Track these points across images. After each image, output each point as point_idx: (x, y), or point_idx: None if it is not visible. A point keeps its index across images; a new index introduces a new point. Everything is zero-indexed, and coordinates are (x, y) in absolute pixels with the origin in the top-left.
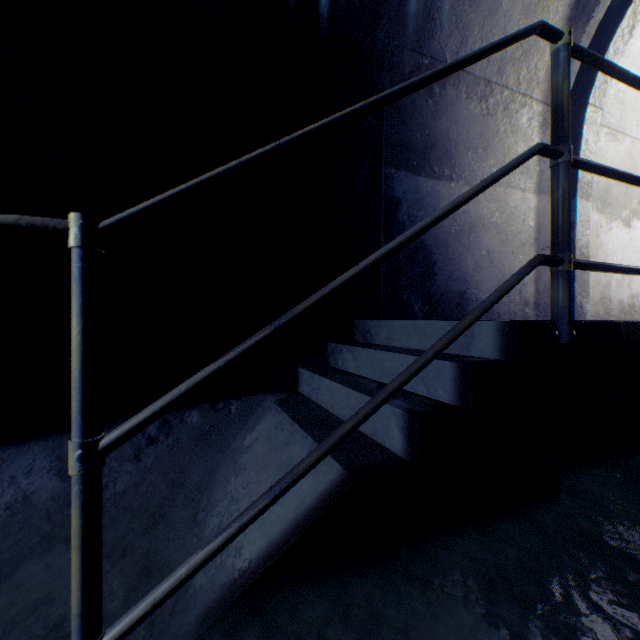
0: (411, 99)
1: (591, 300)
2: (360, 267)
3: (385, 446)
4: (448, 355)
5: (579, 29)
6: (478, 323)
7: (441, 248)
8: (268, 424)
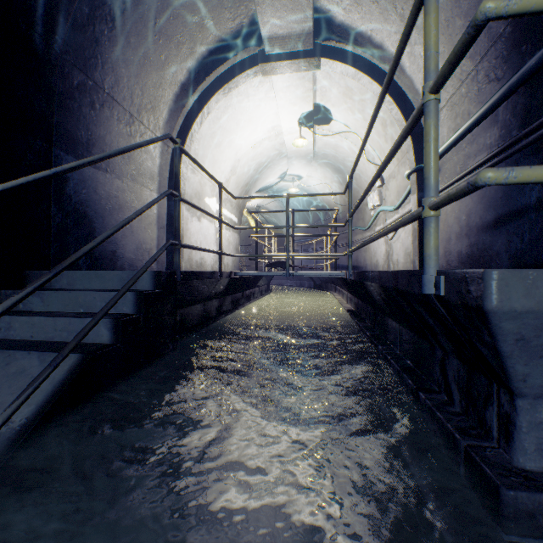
0: (79, 104)
1: (185, 260)
2: (97, 242)
3: (96, 343)
4: None
5: (180, 109)
6: None
7: (100, 219)
8: None
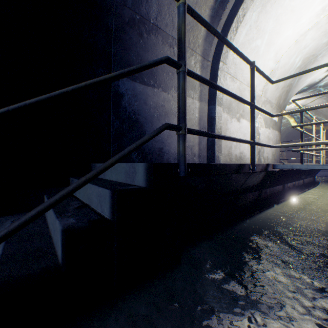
0: (130, 36)
1: (224, 154)
2: None
3: (57, 253)
4: (121, 184)
5: (216, 23)
6: (138, 164)
7: (149, 124)
8: None
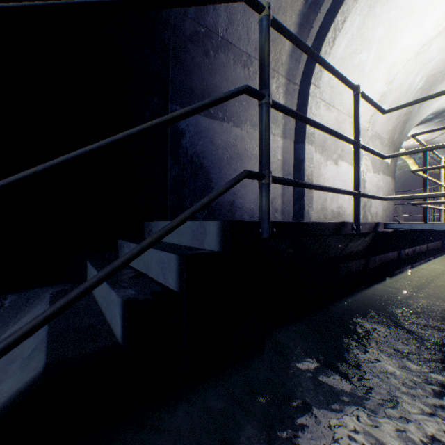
0: (192, 56)
1: (316, 209)
2: (45, 165)
3: (114, 332)
4: (188, 248)
5: (305, 33)
6: (208, 223)
7: (217, 169)
8: (31, 316)
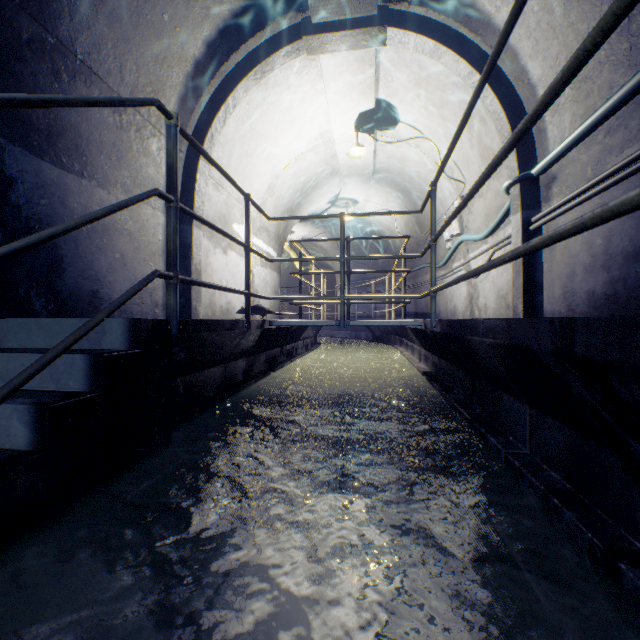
0: (32, 70)
1: (204, 304)
2: None
3: (5, 448)
4: (81, 350)
5: (195, 99)
6: (110, 320)
7: (72, 244)
8: None
